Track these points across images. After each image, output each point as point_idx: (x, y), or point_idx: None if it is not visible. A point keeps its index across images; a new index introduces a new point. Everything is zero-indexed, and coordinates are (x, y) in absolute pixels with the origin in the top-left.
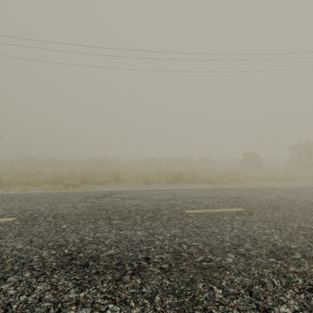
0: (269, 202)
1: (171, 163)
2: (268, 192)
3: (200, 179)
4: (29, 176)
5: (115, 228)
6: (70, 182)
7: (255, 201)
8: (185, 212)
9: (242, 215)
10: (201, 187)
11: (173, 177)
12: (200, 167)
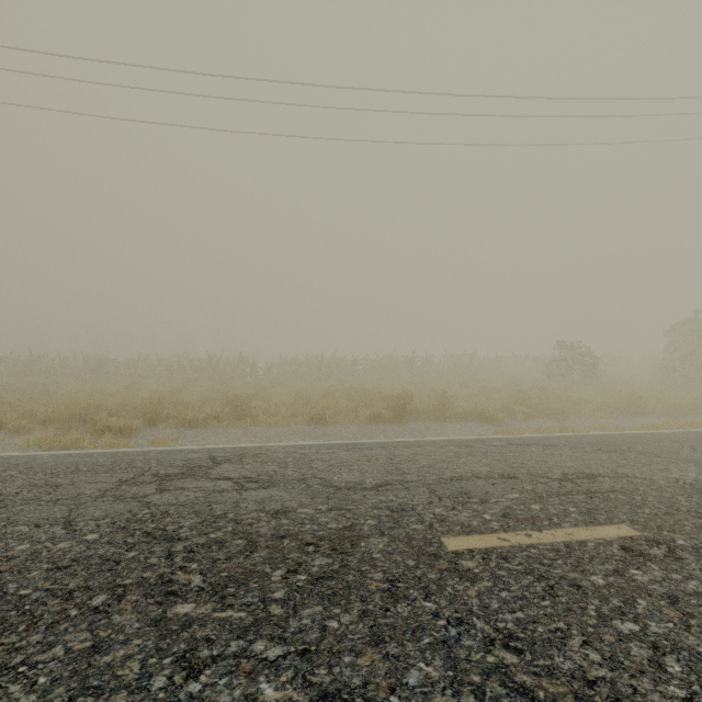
0: (696, 496)
1: (381, 367)
2: (664, 456)
3: (459, 410)
4: (7, 403)
5: (170, 656)
6: (111, 421)
7: (648, 490)
8: (444, 550)
9: (649, 564)
10: (465, 434)
11: (389, 407)
12: (449, 378)
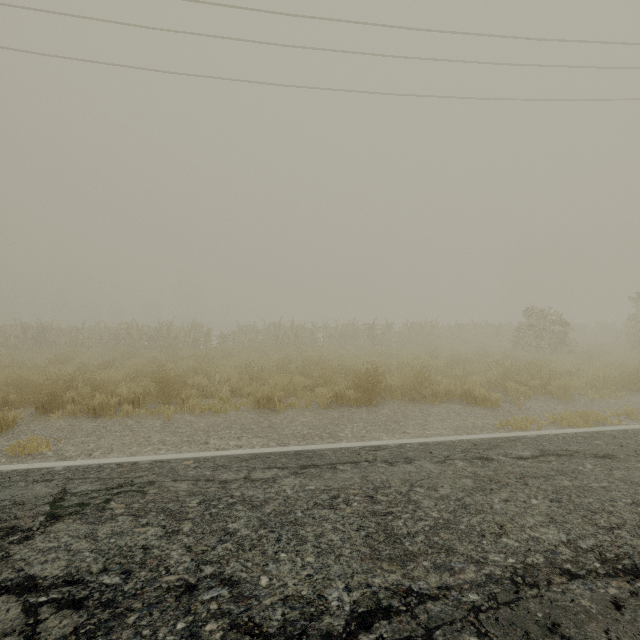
0: None
1: (341, 335)
2: None
3: (440, 389)
4: None
5: None
6: None
7: None
8: None
9: None
10: (458, 426)
11: (355, 385)
12: (412, 347)
